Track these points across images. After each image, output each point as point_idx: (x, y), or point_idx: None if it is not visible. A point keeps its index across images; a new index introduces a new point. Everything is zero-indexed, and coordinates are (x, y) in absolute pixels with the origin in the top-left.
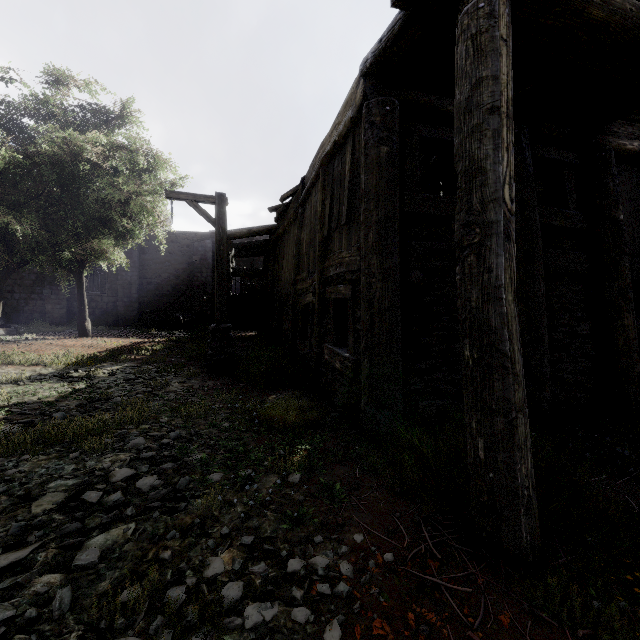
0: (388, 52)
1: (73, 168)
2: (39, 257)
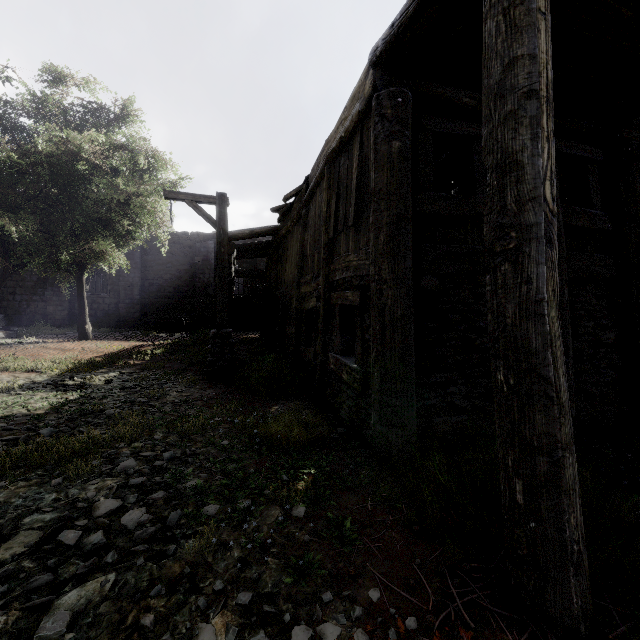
0: (401, 38)
1: (71, 168)
2: (36, 259)
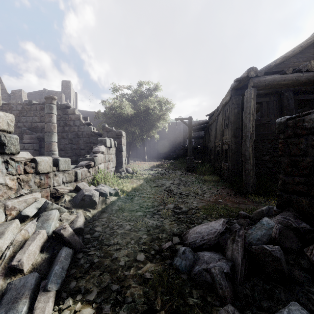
0: (236, 87)
1: (147, 112)
2: (139, 138)
